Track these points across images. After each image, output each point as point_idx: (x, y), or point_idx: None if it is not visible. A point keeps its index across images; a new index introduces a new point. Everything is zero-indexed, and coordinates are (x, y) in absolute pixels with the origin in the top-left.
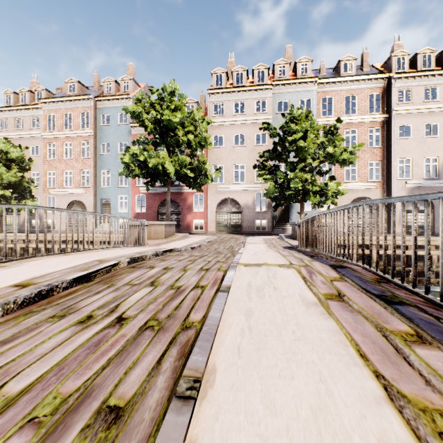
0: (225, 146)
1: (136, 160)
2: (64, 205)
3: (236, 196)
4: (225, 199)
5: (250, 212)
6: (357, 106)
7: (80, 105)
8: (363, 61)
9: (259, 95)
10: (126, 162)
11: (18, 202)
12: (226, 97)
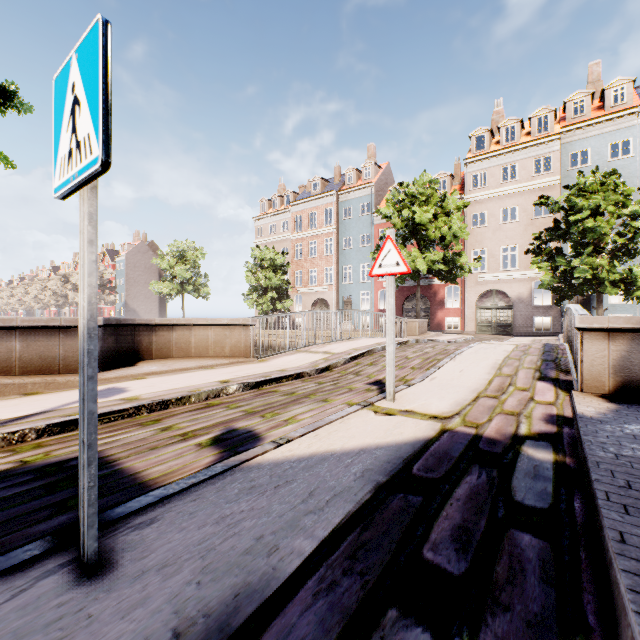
0: (488, 225)
1: None
2: (309, 303)
3: (504, 286)
4: (488, 291)
5: (524, 306)
6: None
7: (324, 202)
8: None
9: (538, 151)
10: None
11: (279, 302)
12: (490, 163)
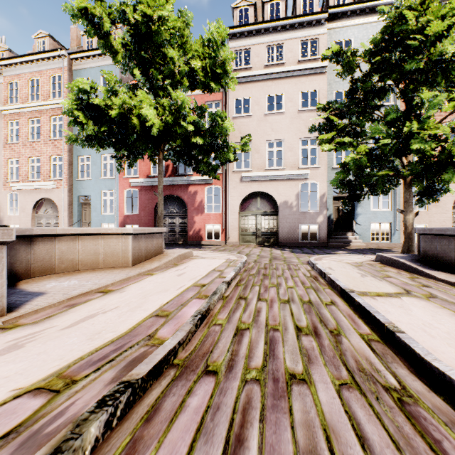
0: (253, 113)
1: (89, 108)
2: (29, 204)
3: (270, 188)
4: (252, 194)
5: (291, 212)
6: None
7: (50, 66)
8: None
9: (306, 31)
10: (71, 112)
11: None
12: (255, 38)
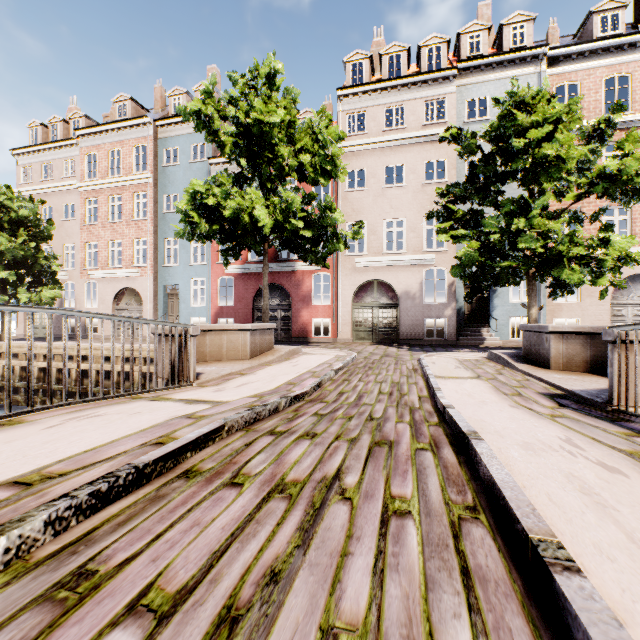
0: (368, 187)
1: (202, 207)
2: (109, 295)
3: (388, 276)
4: (368, 282)
5: (414, 304)
6: (631, 96)
7: (133, 135)
8: (639, 10)
9: (431, 90)
10: (184, 211)
11: (31, 291)
12: (370, 100)
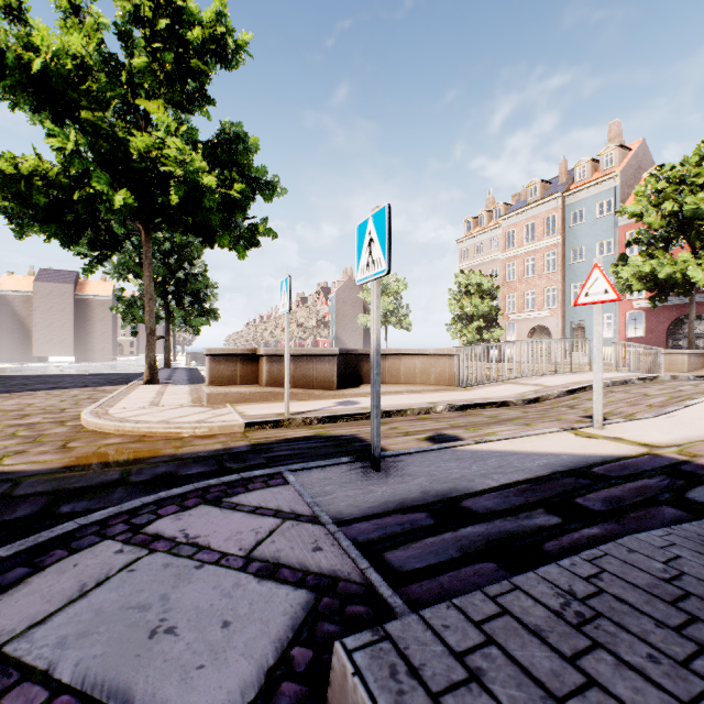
0: None
1: (637, 272)
2: (524, 332)
3: None
4: None
5: None
6: None
7: (543, 209)
8: None
9: None
10: (621, 276)
11: (487, 331)
12: None
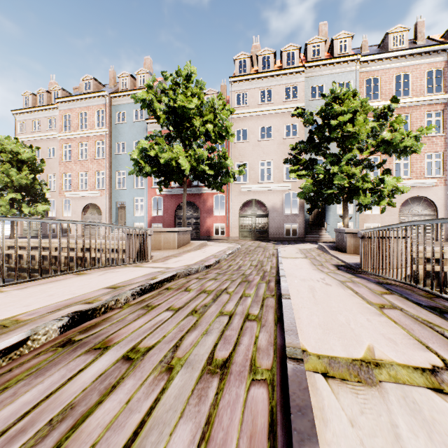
0: (249, 140)
1: (146, 156)
2: (79, 208)
3: (262, 197)
4: (249, 201)
5: (278, 215)
6: (411, 87)
7: (95, 103)
8: (417, 32)
9: (288, 80)
10: (135, 158)
11: (30, 206)
12: (251, 84)
